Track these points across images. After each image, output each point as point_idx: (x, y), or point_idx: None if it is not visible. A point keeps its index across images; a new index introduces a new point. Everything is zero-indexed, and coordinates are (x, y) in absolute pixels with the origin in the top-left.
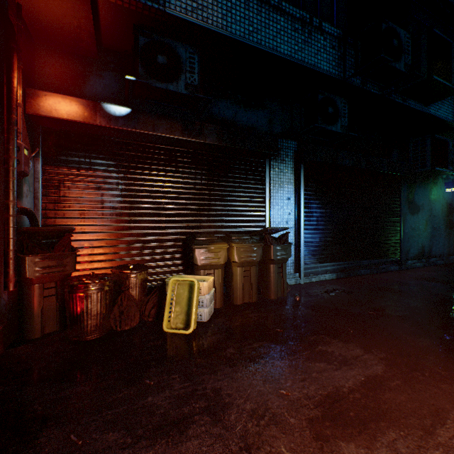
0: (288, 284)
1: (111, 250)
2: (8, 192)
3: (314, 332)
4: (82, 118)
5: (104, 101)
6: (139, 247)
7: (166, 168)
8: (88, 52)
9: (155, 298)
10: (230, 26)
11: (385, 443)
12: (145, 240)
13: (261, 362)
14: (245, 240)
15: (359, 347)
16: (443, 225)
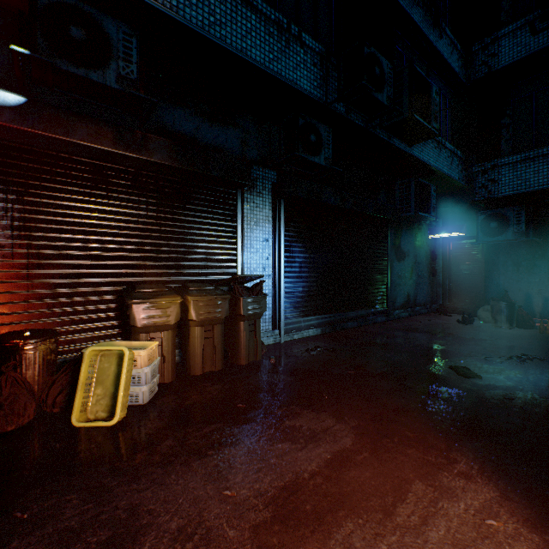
0: (264, 344)
1: None
2: None
3: (284, 403)
4: None
5: None
6: (45, 305)
7: (91, 191)
8: None
9: (66, 378)
10: (182, 9)
11: (340, 540)
12: (56, 293)
13: (208, 453)
14: (207, 291)
15: (331, 416)
16: (427, 273)
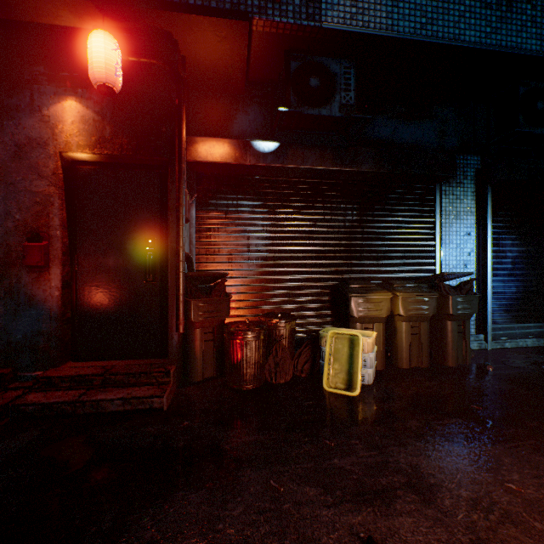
0: (470, 348)
1: (256, 296)
2: (179, 239)
3: (533, 416)
4: (233, 159)
5: (249, 138)
6: (284, 295)
7: (312, 205)
8: (235, 89)
9: (308, 351)
10: (396, 24)
11: None
12: (290, 286)
13: (463, 443)
14: (411, 288)
15: None
16: None
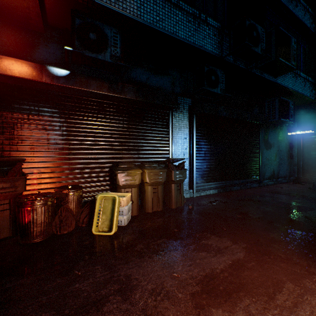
0: (184, 197)
1: (54, 174)
2: None
3: (200, 230)
4: (31, 76)
5: (49, 65)
6: (76, 173)
7: (97, 115)
8: (36, 27)
9: (88, 209)
10: (142, 15)
11: (242, 307)
12: (81, 167)
13: (161, 253)
14: (154, 167)
15: (229, 240)
16: (286, 157)
